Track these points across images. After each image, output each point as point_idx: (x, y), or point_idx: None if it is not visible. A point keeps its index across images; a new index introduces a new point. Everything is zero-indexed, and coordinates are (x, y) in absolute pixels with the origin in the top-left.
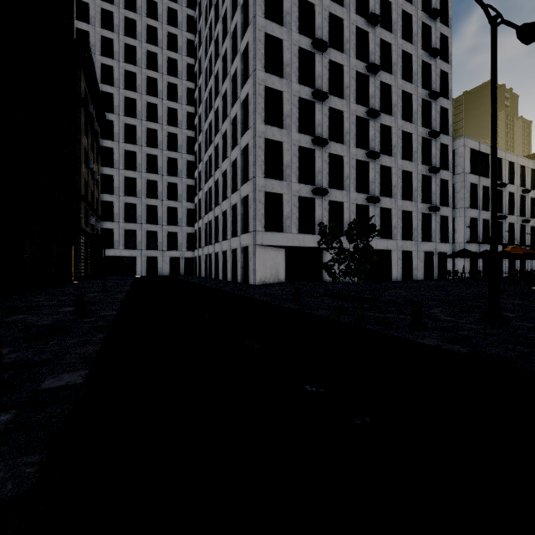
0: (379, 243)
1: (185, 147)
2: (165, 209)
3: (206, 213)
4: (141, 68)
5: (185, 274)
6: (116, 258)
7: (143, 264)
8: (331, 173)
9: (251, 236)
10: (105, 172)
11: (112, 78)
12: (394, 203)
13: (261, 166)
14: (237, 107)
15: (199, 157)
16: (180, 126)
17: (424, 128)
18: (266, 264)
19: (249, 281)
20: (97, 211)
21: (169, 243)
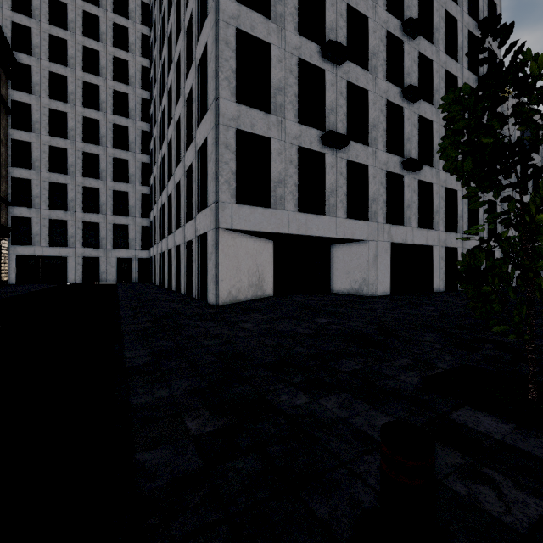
0: (416, 235)
1: (140, 112)
2: (111, 193)
3: (160, 195)
4: None
5: (139, 280)
6: (36, 259)
7: (77, 267)
8: (349, 117)
9: (210, 214)
10: (18, 137)
11: (30, 7)
12: (435, 175)
13: (229, 80)
14: None
15: (154, 120)
16: (133, 84)
17: (470, 72)
18: (240, 266)
19: (208, 297)
20: None
21: (116, 239)
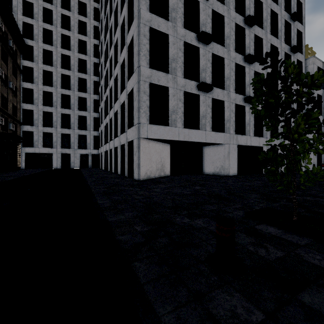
0: (253, 140)
1: (93, 70)
2: (77, 117)
3: (105, 118)
4: (57, 6)
5: (92, 167)
6: (36, 154)
7: (58, 159)
8: (213, 73)
9: (135, 130)
10: (26, 86)
11: (32, 13)
12: None
13: (146, 56)
14: (125, 9)
15: (101, 75)
16: (89, 54)
17: (286, 44)
18: (151, 158)
19: (134, 175)
20: (10, 114)
21: (79, 143)
